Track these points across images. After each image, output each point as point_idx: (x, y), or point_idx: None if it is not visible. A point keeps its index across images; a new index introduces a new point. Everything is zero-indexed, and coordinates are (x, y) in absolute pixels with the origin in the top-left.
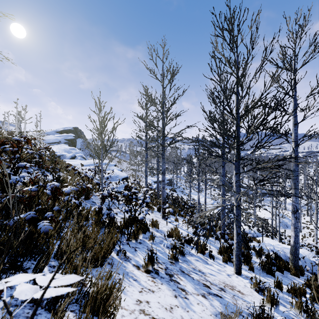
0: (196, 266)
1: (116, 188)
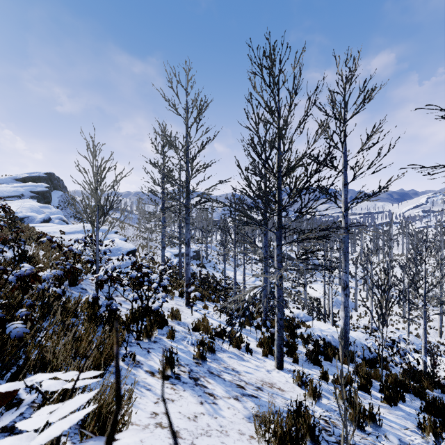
0: (229, 365)
1: (119, 267)
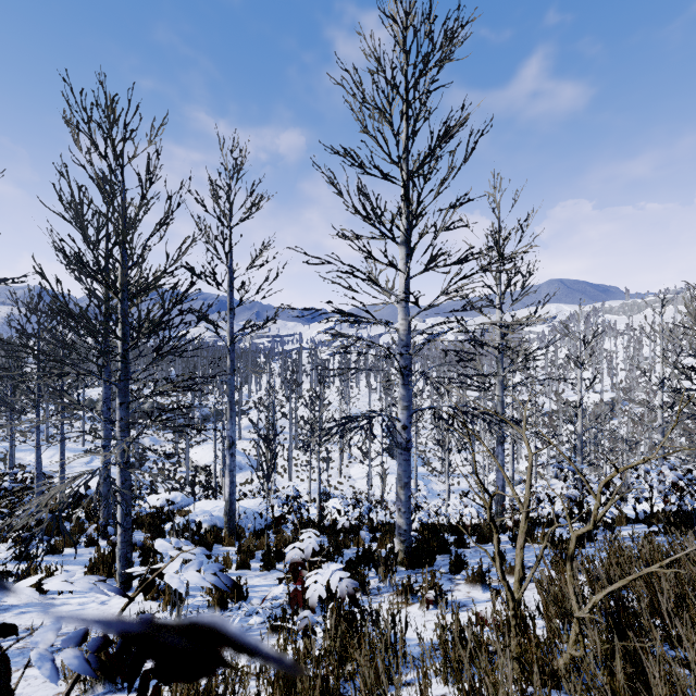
0: (19, 626)
1: None
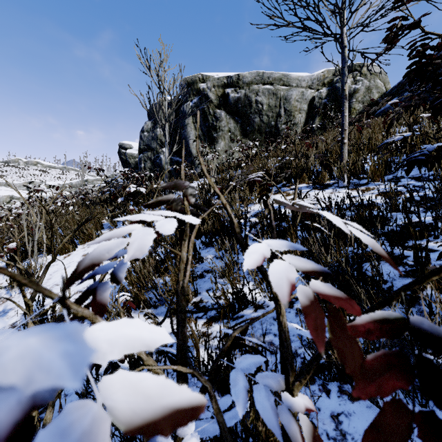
0: None
1: None
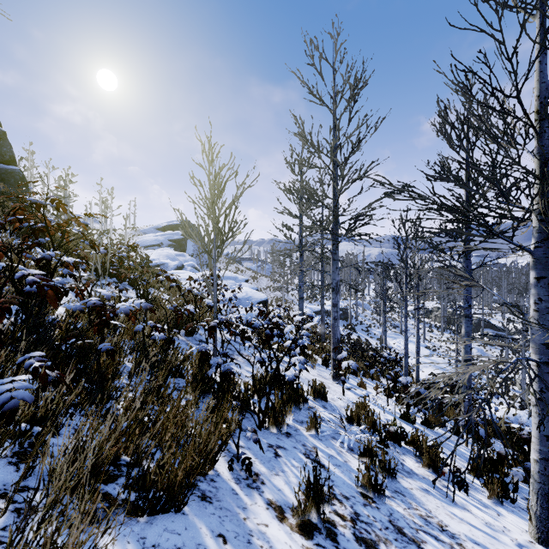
0: (429, 512)
1: (246, 319)
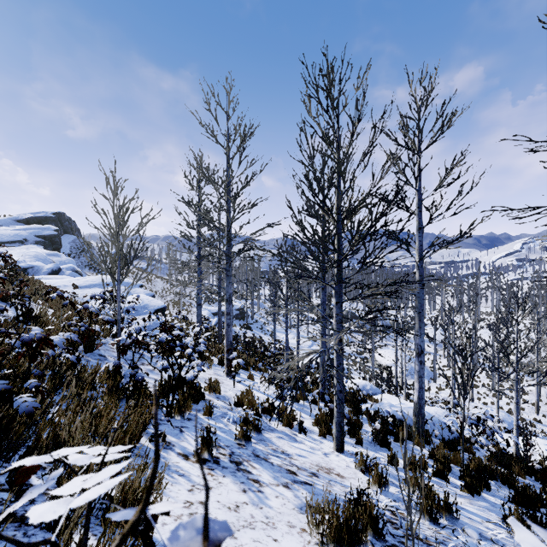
0: (278, 447)
1: (145, 328)
